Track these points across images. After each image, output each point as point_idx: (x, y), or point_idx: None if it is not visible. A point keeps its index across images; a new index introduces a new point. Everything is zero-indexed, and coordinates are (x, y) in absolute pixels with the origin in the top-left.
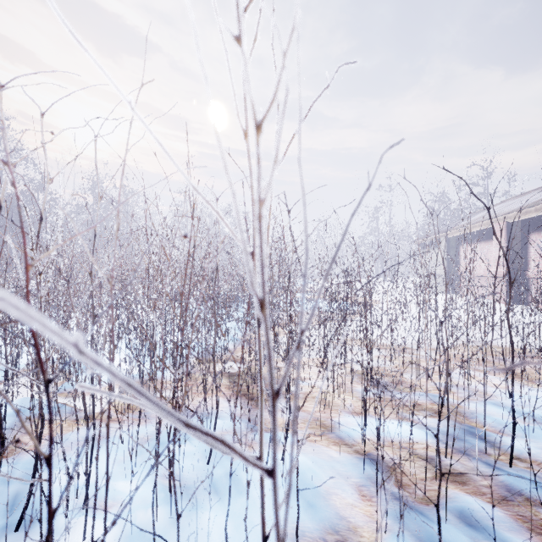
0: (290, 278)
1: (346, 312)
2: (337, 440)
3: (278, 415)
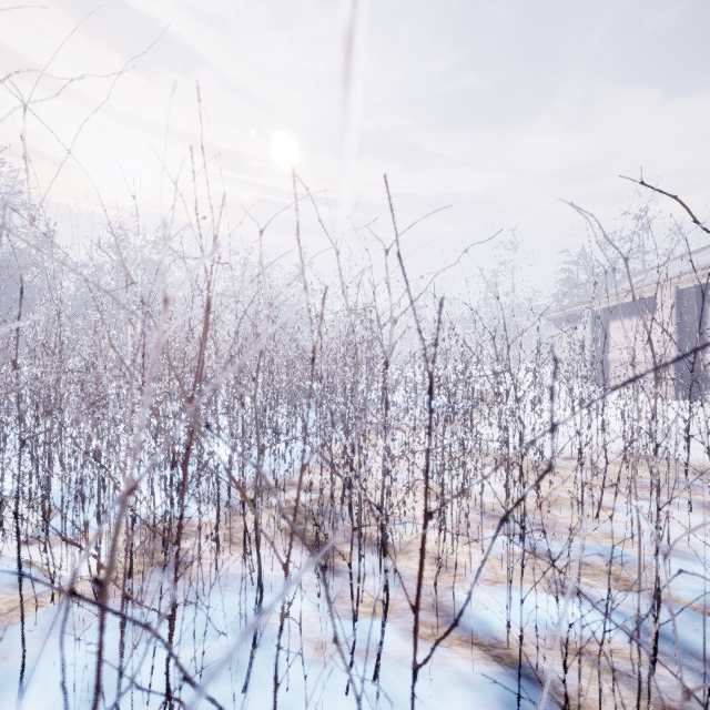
0: (387, 367)
1: (551, 461)
2: (464, 637)
3: (365, 585)
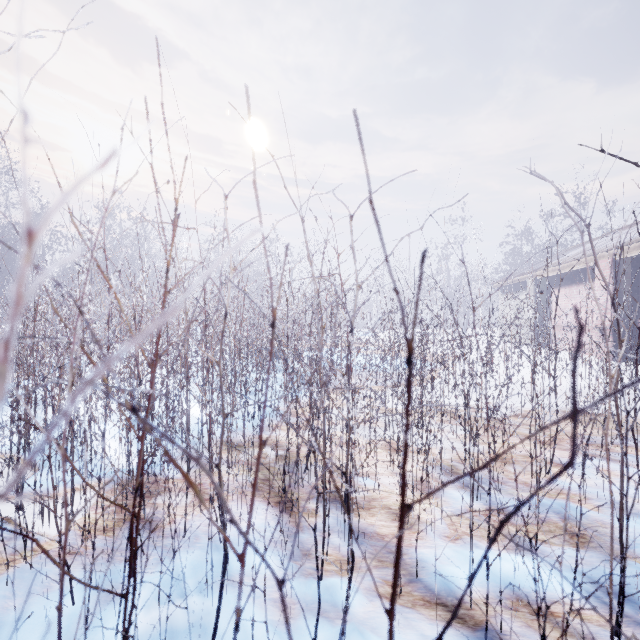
0: (352, 332)
1: (573, 457)
2: (427, 597)
3: (330, 543)
